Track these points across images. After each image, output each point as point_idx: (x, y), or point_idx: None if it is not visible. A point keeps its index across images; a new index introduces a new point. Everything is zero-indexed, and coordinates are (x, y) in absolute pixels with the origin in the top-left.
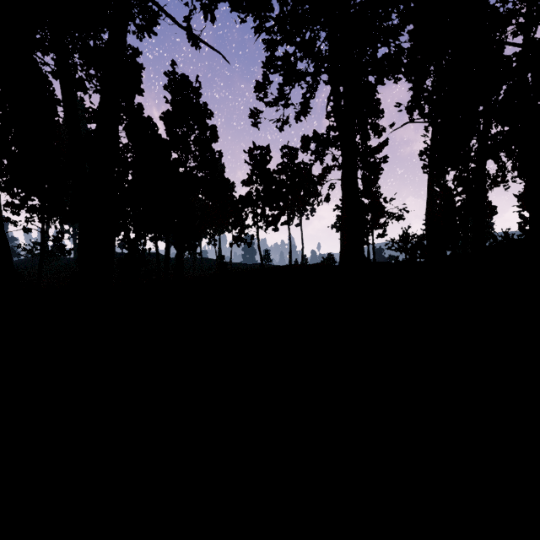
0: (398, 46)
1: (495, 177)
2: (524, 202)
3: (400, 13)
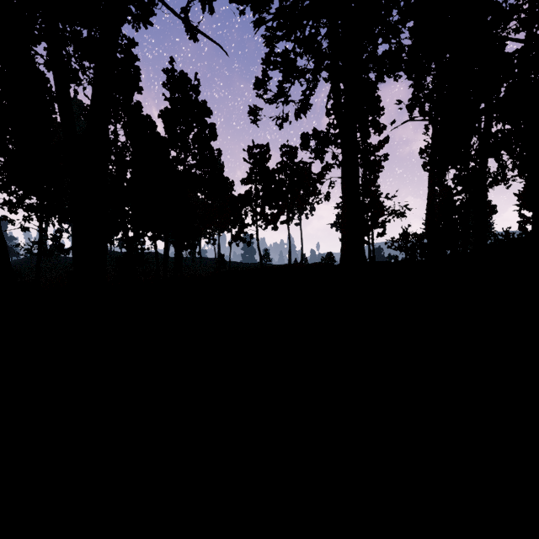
0: (399, 43)
1: (496, 175)
2: (524, 201)
3: (401, 9)
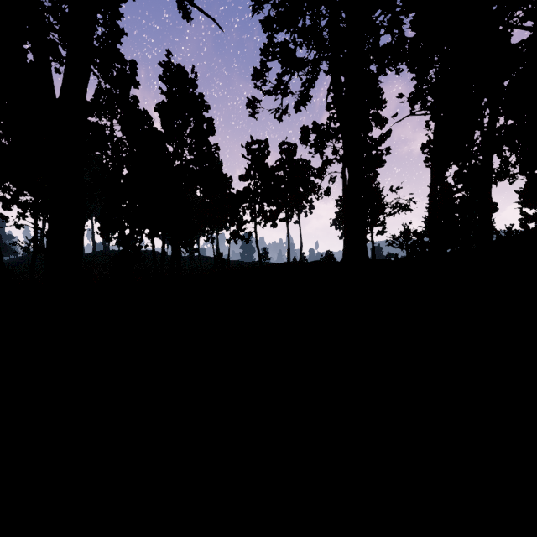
0: (402, 33)
1: (499, 171)
2: (526, 198)
3: None
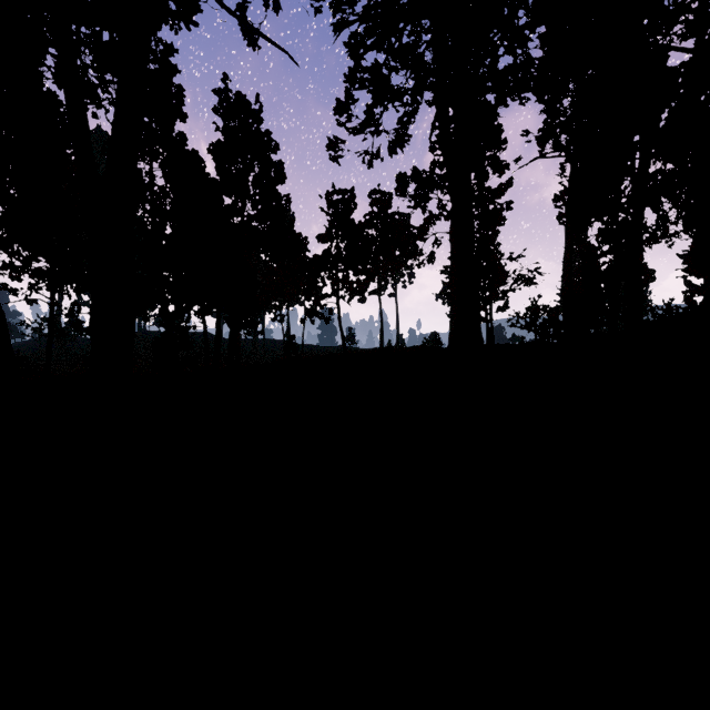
0: (526, 54)
1: (655, 230)
2: (691, 264)
3: (529, 9)
